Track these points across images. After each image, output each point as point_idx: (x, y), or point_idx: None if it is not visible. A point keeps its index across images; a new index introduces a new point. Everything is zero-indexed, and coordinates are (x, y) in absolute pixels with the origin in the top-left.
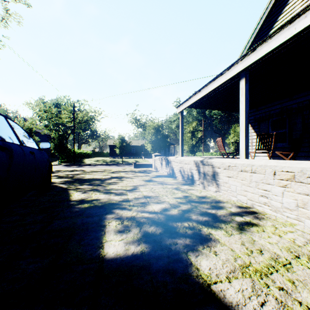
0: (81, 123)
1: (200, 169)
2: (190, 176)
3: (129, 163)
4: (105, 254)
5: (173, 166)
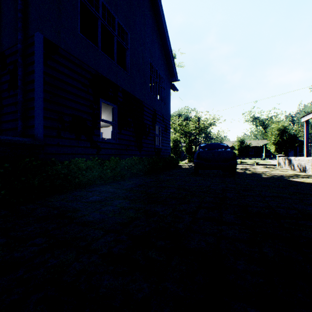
0: (202, 130)
1: (309, 163)
2: (303, 168)
3: (247, 164)
4: (263, 176)
5: (292, 163)
